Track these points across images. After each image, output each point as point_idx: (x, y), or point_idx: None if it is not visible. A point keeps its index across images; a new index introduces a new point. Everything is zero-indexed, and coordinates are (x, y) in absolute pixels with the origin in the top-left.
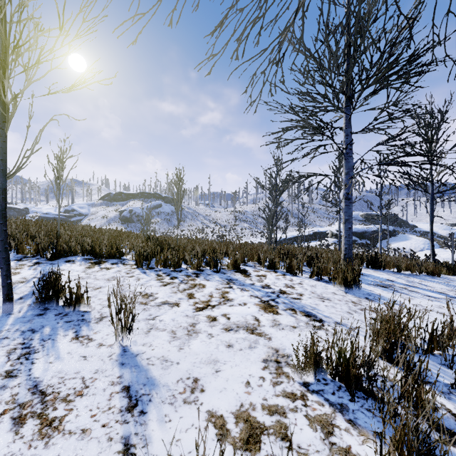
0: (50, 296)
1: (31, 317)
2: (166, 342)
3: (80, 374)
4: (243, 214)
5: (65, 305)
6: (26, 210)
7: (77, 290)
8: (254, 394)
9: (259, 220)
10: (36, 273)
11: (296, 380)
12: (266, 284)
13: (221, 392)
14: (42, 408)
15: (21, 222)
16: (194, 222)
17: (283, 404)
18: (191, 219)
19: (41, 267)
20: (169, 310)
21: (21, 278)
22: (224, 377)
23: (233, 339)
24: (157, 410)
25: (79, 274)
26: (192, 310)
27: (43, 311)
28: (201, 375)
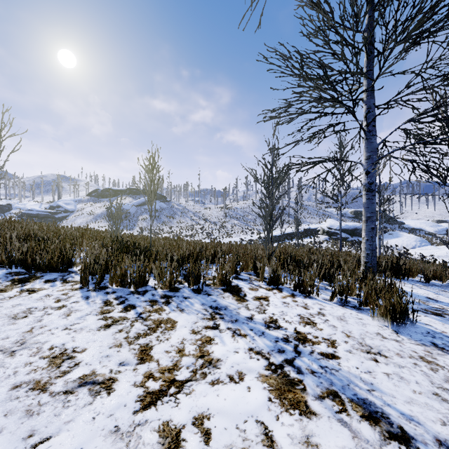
0: None
1: None
2: None
3: None
4: (233, 210)
5: None
6: (8, 206)
7: None
8: None
9: (249, 217)
10: None
11: None
12: (271, 318)
13: None
14: None
15: None
16: (184, 219)
17: None
18: (180, 215)
19: None
20: (85, 408)
21: None
22: None
23: None
24: None
25: None
26: (135, 403)
27: None
28: None
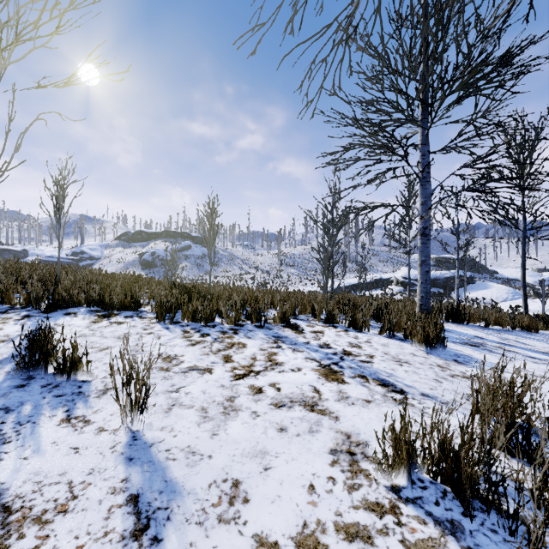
0: (36, 361)
1: (8, 390)
2: (193, 424)
3: (66, 476)
4: (289, 257)
5: (57, 372)
6: (24, 252)
7: (73, 352)
8: (321, 505)
9: (309, 265)
10: (24, 330)
11: (380, 482)
12: (324, 343)
13: (273, 503)
14: (1, 536)
15: (12, 265)
16: (231, 267)
17: (366, 522)
18: (226, 263)
19: (32, 321)
20: (199, 378)
21: (3, 335)
22: (276, 479)
23: (286, 419)
24: (178, 534)
25: (81, 331)
26: (230, 378)
27: (26, 381)
28: (243, 476)
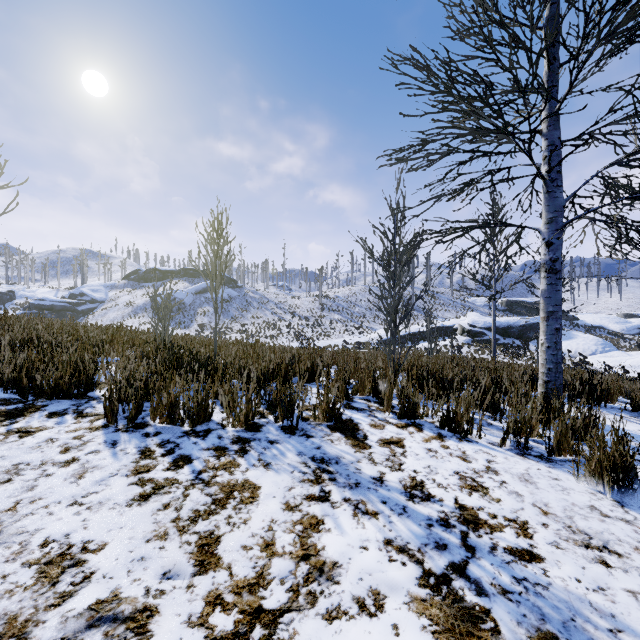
0: None
1: None
2: None
3: None
4: (333, 300)
5: None
6: (10, 294)
7: None
8: None
9: (356, 309)
10: None
11: None
12: (413, 479)
13: None
14: None
15: None
16: (262, 312)
17: None
18: (257, 307)
19: None
20: None
21: None
22: None
23: None
24: None
25: None
26: None
27: None
28: None
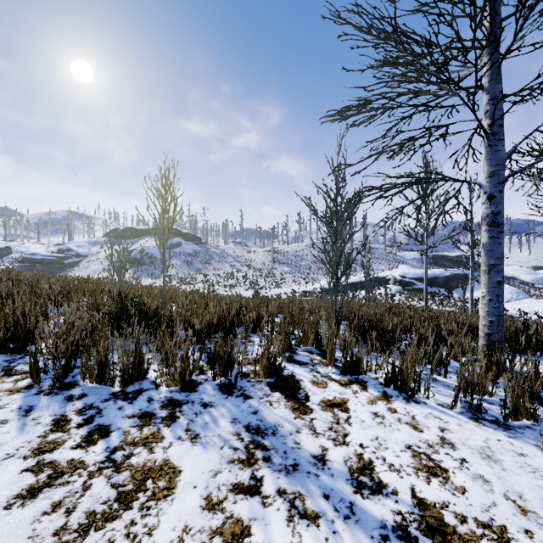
0: None
1: None
2: None
3: None
4: (283, 254)
5: None
6: (7, 249)
7: None
8: None
9: (303, 262)
10: None
11: None
12: (359, 458)
13: None
14: None
15: None
16: (222, 265)
17: None
18: (218, 261)
19: None
20: None
21: None
22: None
23: None
24: None
25: None
26: None
27: None
28: None
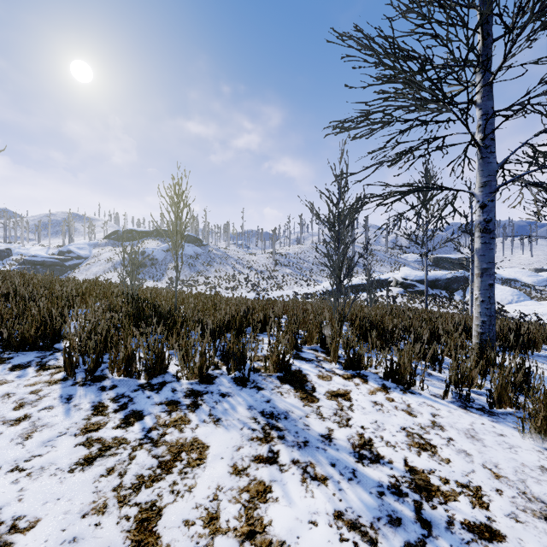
0: None
1: None
2: None
3: None
4: (284, 256)
5: None
6: (7, 251)
7: None
8: None
9: (305, 265)
10: None
11: None
12: (361, 437)
13: None
14: None
15: None
16: (224, 267)
17: None
18: (219, 263)
19: None
20: None
21: None
22: None
23: None
24: None
25: None
26: None
27: None
28: None
